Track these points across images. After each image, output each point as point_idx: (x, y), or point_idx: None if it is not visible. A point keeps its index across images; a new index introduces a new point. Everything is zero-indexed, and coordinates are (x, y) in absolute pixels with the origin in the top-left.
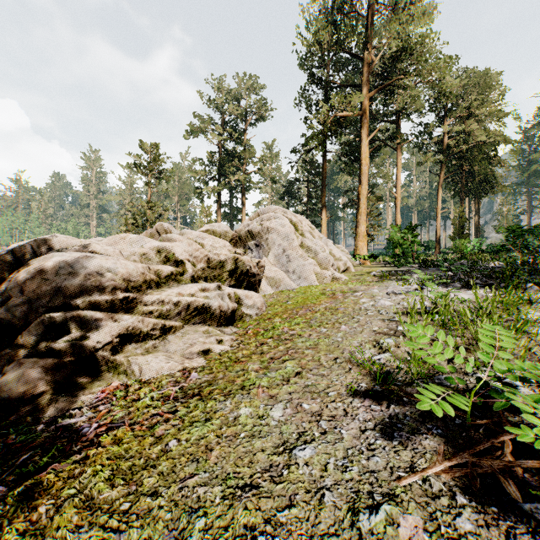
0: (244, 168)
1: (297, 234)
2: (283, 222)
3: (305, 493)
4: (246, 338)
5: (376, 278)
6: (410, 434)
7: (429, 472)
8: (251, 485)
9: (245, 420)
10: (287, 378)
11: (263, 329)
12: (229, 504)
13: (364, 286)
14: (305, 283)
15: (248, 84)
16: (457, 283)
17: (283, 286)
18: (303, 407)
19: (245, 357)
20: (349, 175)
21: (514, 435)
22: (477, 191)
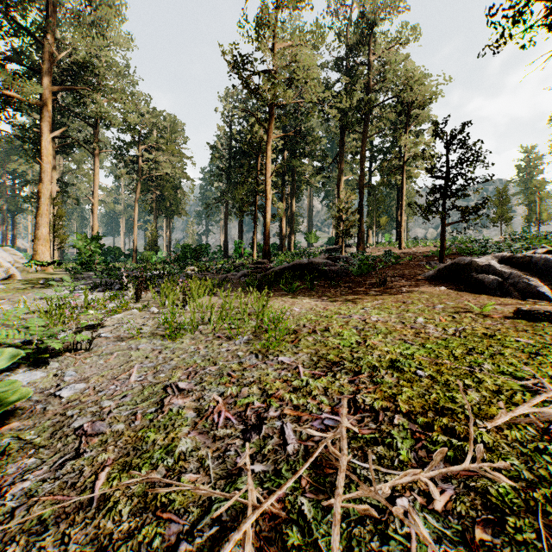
0: None
1: None
2: None
3: None
4: None
5: (42, 285)
6: None
7: None
8: None
9: None
10: None
11: None
12: None
13: (17, 294)
14: None
15: None
16: (103, 288)
17: None
18: None
19: None
20: (32, 164)
21: None
22: (167, 212)
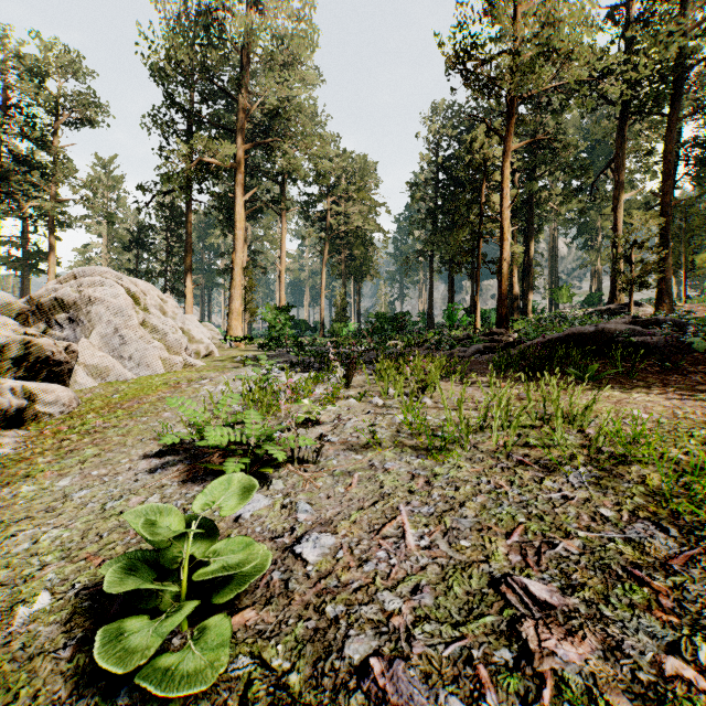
0: (53, 190)
1: (137, 308)
2: (115, 291)
3: (74, 508)
4: (41, 438)
5: (238, 363)
6: (169, 467)
7: (165, 478)
8: (27, 518)
9: (27, 494)
10: (84, 460)
11: (69, 427)
12: (5, 530)
13: (217, 373)
14: (148, 372)
15: (61, 60)
16: (300, 367)
17: (114, 376)
18: (92, 474)
19: (35, 455)
20: (225, 234)
21: (223, 452)
22: (357, 275)
